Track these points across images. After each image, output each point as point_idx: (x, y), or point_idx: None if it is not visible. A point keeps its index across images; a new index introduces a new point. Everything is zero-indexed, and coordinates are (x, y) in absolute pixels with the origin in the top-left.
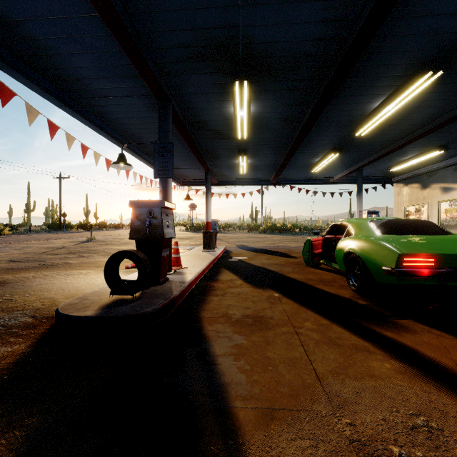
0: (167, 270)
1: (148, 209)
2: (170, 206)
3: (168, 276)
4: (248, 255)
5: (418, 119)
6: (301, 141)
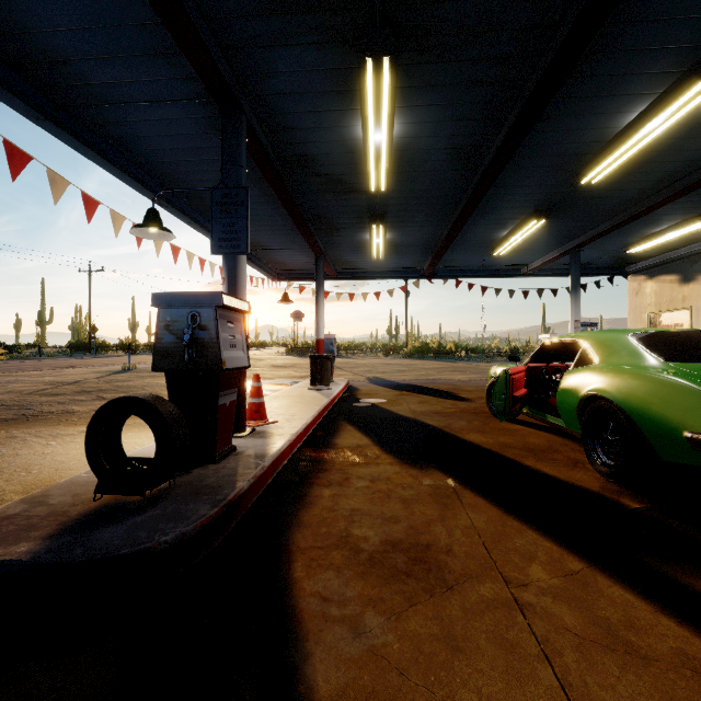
0: (236, 430)
1: (189, 310)
2: (237, 304)
3: (237, 442)
4: (386, 395)
5: (700, 150)
6: (482, 196)
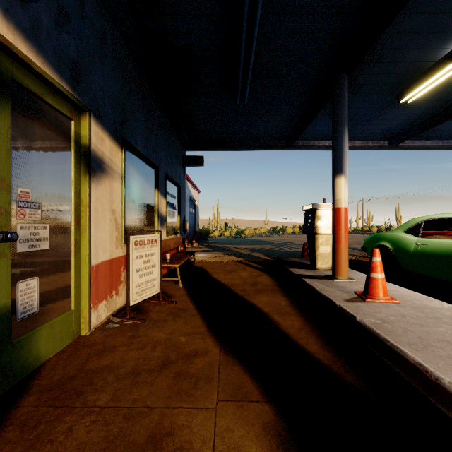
0: None
1: None
2: None
3: None
4: None
5: None
6: None
